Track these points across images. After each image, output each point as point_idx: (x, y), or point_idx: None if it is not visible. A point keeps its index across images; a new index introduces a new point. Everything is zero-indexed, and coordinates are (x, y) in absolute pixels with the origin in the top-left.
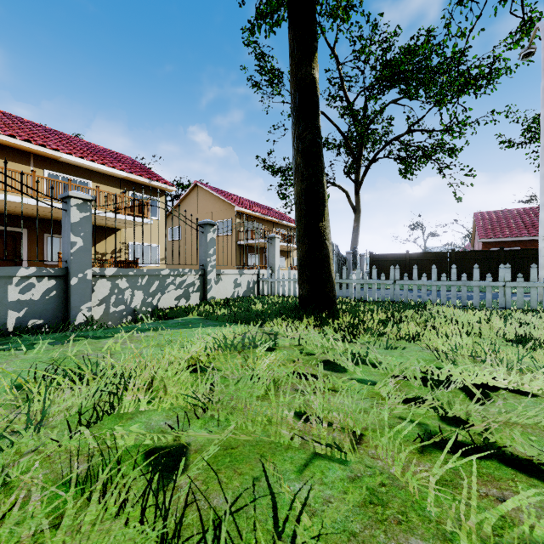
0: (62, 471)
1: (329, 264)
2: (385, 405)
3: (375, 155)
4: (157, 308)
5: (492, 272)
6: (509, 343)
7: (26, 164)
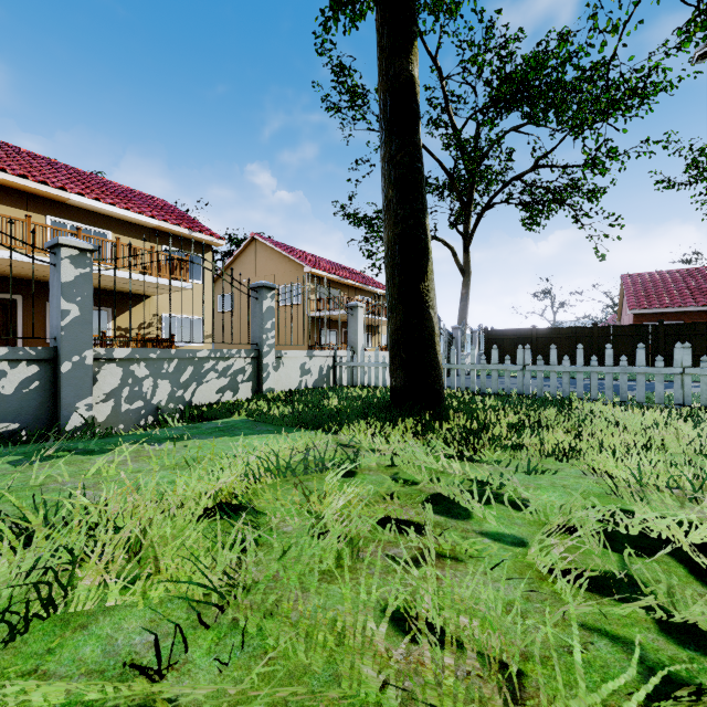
0: None
1: (434, 343)
2: (560, 608)
3: (490, 199)
4: (191, 404)
5: (648, 354)
6: None
7: (22, 208)
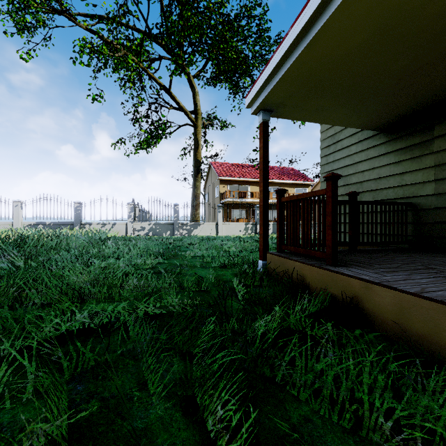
0: None
1: None
2: None
3: None
4: None
5: None
6: None
7: None
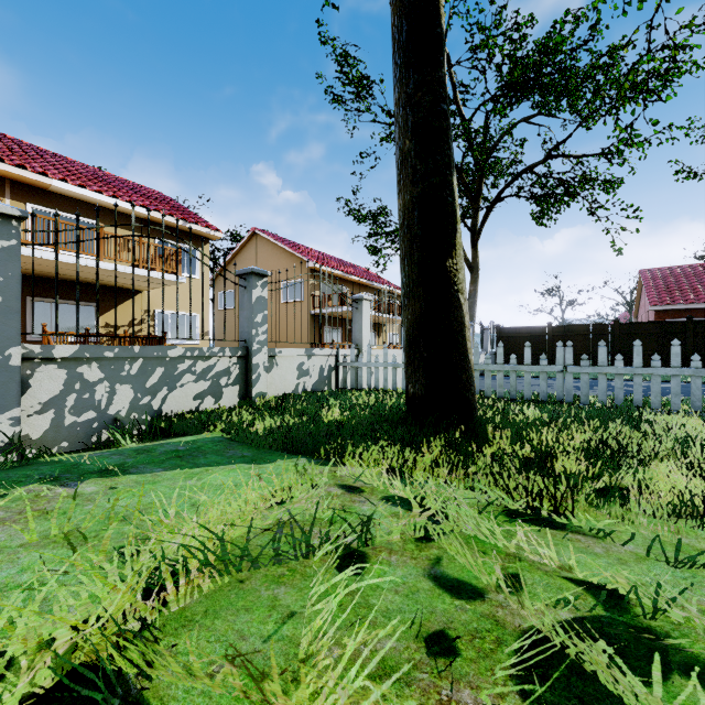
0: None
1: (464, 338)
2: None
3: (500, 192)
4: (161, 413)
5: None
6: None
7: None
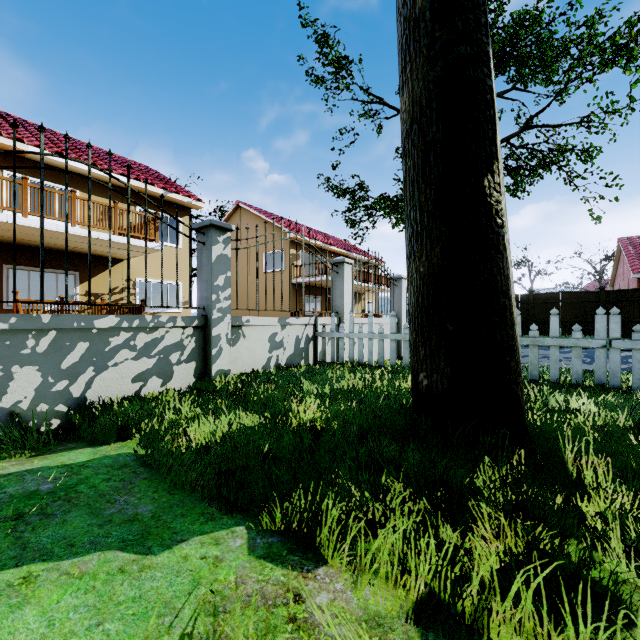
0: None
1: (510, 301)
2: None
3: None
4: (84, 402)
5: None
6: None
7: None
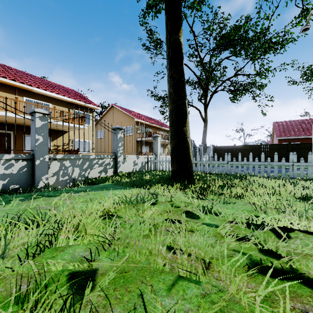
0: (11, 290)
1: (189, 152)
2: (224, 243)
3: (216, 88)
4: (88, 178)
5: (284, 156)
6: (298, 200)
7: (13, 94)
